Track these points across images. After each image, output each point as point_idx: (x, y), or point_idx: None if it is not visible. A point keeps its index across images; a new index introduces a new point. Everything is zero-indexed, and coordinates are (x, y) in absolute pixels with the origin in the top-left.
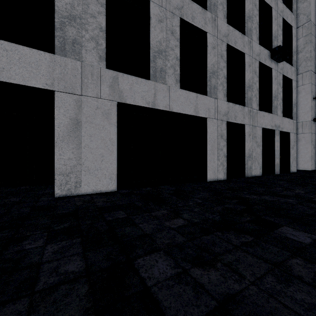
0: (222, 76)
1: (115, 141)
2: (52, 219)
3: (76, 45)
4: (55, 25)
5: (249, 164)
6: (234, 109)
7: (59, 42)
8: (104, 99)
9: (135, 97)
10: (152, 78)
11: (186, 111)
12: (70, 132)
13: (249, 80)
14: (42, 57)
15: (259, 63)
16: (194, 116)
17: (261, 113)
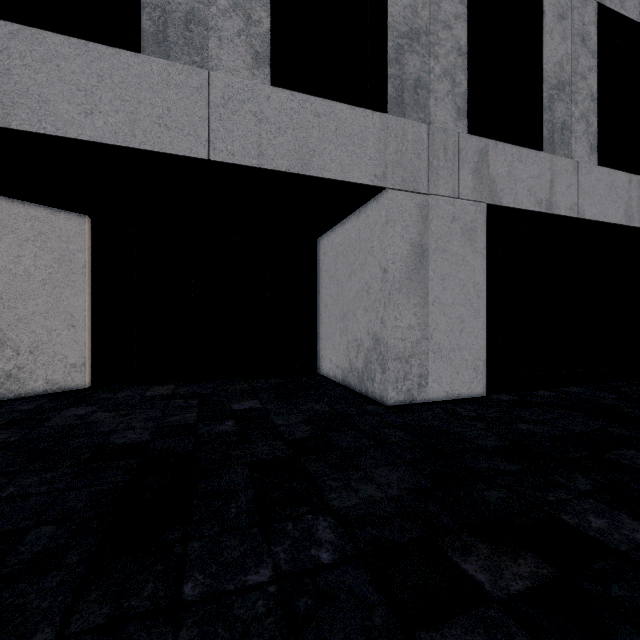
0: None
1: (482, 290)
2: (512, 461)
3: (420, 90)
4: (387, 54)
5: None
6: None
7: (395, 87)
8: (465, 201)
9: (517, 190)
10: (547, 146)
11: (609, 217)
12: (411, 271)
13: None
14: (368, 122)
15: None
16: (620, 226)
17: None
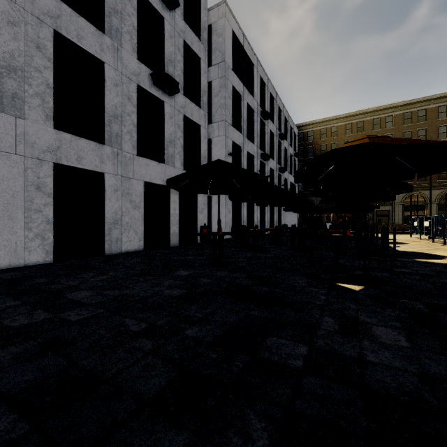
0: (40, 83)
1: None
2: None
3: None
4: None
5: (115, 235)
6: (77, 146)
7: None
8: None
9: None
10: None
11: None
12: None
13: (115, 106)
14: None
15: (142, 89)
16: None
17: (143, 160)
